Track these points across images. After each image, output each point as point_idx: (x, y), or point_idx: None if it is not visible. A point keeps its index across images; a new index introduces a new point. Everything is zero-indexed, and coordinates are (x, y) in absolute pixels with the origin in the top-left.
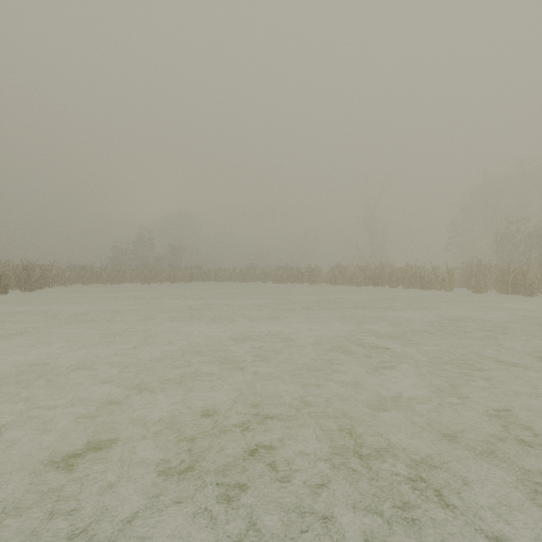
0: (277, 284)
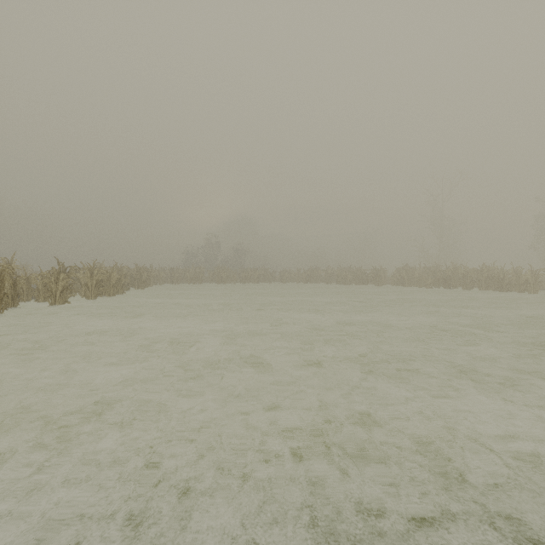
0: (341, 286)
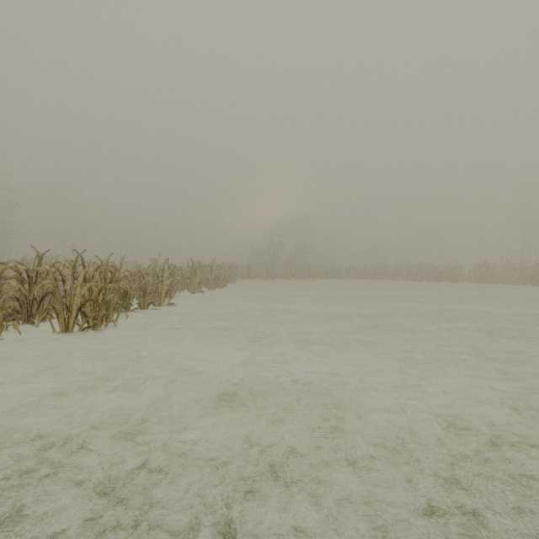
0: (411, 282)
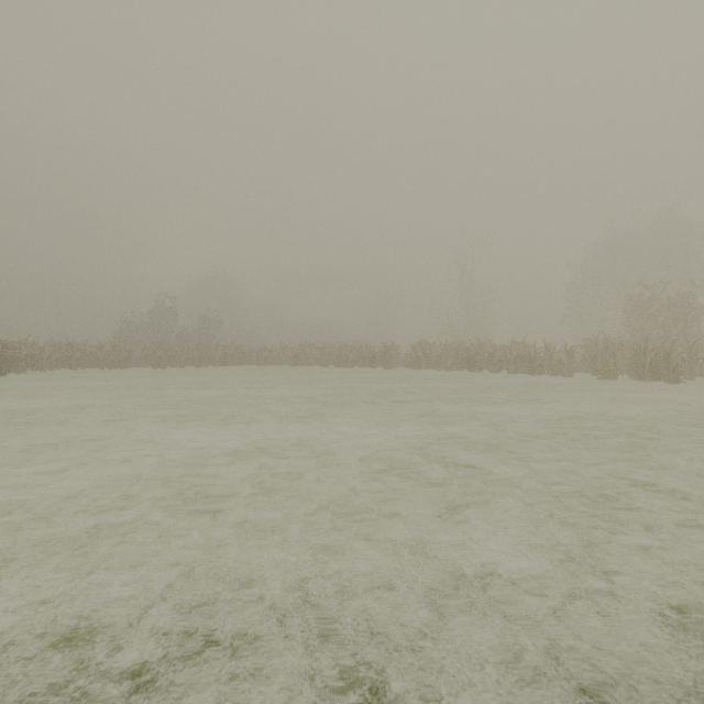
0: (340, 369)
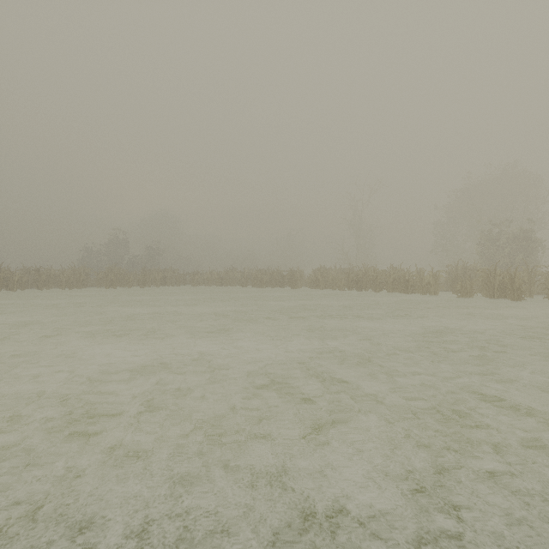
0: (256, 289)
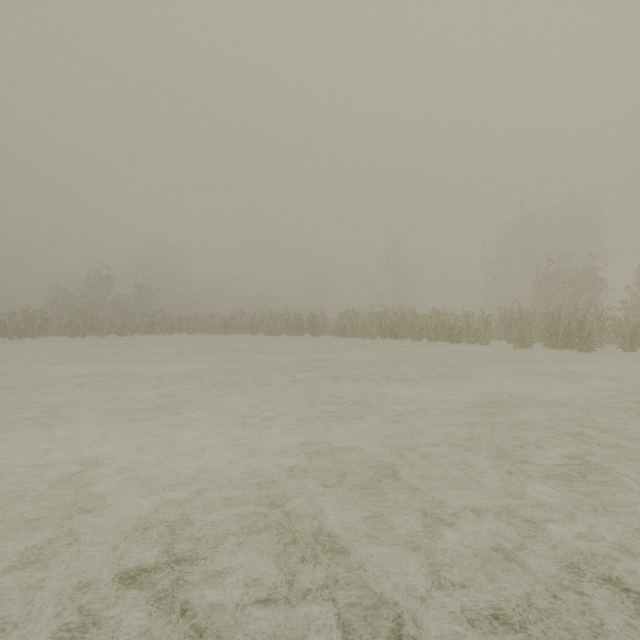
0: (269, 337)
